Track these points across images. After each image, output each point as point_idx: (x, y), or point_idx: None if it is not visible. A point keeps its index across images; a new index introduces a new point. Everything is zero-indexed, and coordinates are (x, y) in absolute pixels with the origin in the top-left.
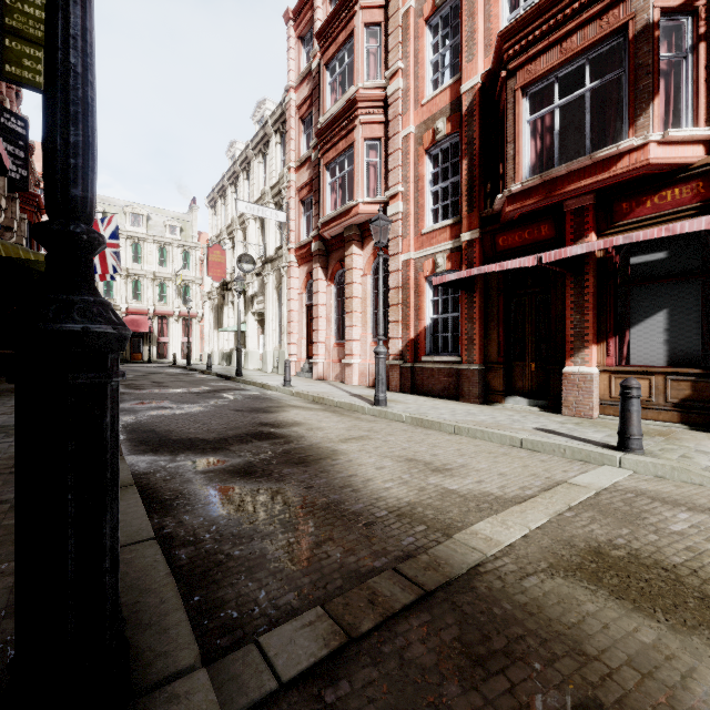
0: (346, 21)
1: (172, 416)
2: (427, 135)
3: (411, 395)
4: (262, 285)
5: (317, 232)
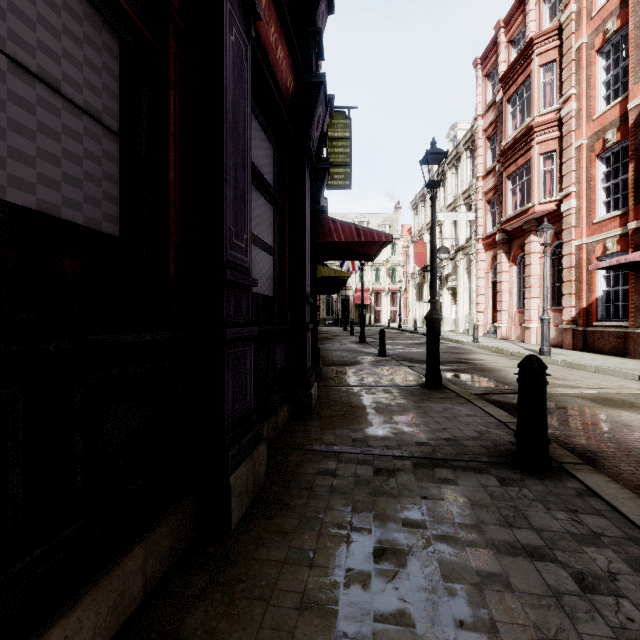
0: (524, 67)
1: (410, 352)
2: (598, 144)
3: (580, 352)
4: (454, 267)
5: (500, 226)
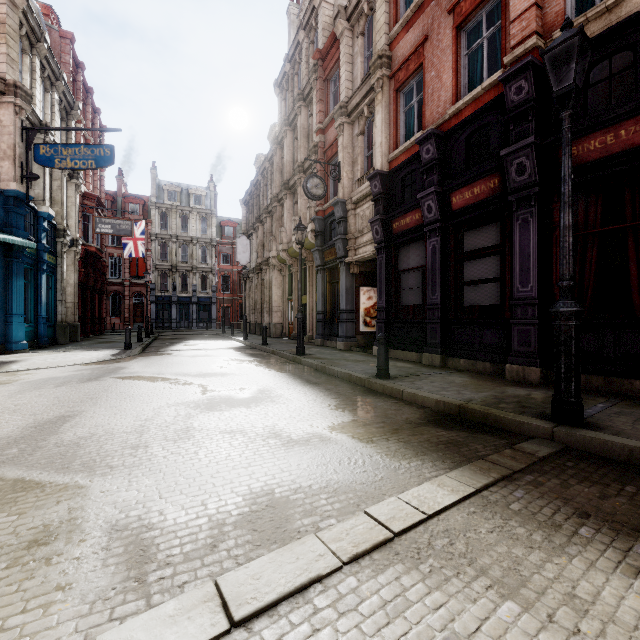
0: None
1: None
2: None
3: None
4: None
5: None
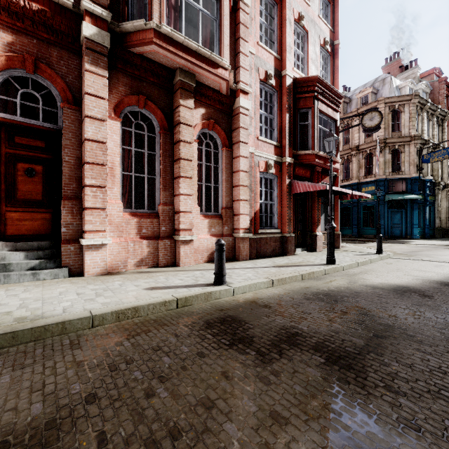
0: None
1: None
2: (262, 71)
3: (266, 259)
4: None
5: (111, 17)
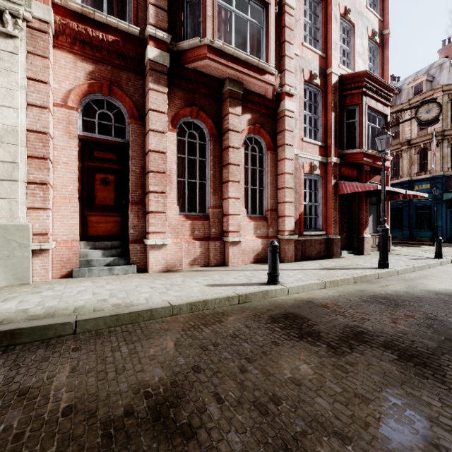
0: None
1: None
2: (307, 71)
3: (311, 261)
4: None
5: (170, 39)
